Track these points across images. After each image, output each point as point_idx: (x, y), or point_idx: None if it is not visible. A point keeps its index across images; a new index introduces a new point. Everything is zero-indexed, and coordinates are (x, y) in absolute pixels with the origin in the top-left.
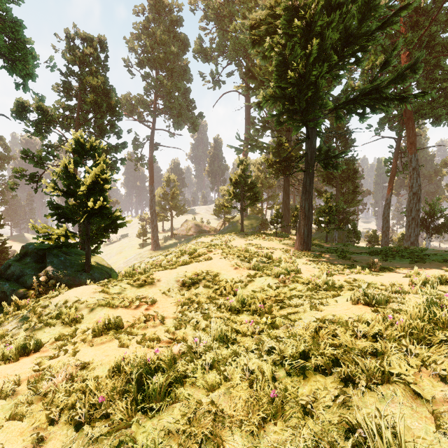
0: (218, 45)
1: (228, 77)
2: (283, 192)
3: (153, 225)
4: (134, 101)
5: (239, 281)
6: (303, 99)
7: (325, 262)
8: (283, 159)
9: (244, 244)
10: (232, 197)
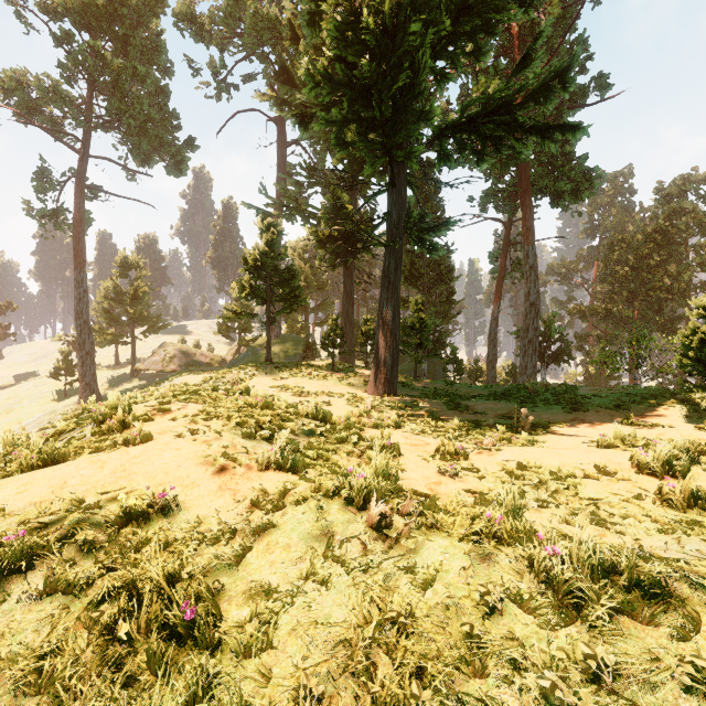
0: (224, 14)
1: (245, 82)
2: (344, 295)
3: (84, 351)
4: (36, 87)
5: (217, 531)
6: (388, 94)
7: (429, 417)
8: (343, 235)
9: (271, 387)
10: (247, 293)
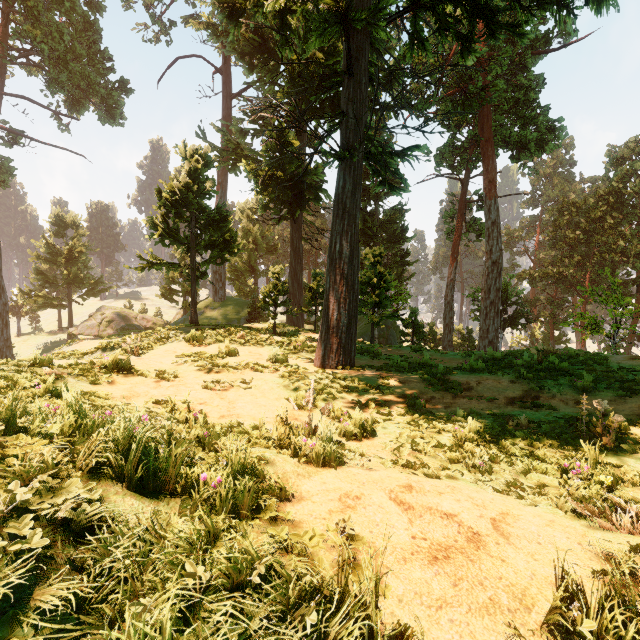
0: None
1: (186, 23)
2: (291, 251)
3: None
4: None
5: None
6: None
7: (411, 406)
8: (289, 179)
9: (177, 356)
10: (160, 234)
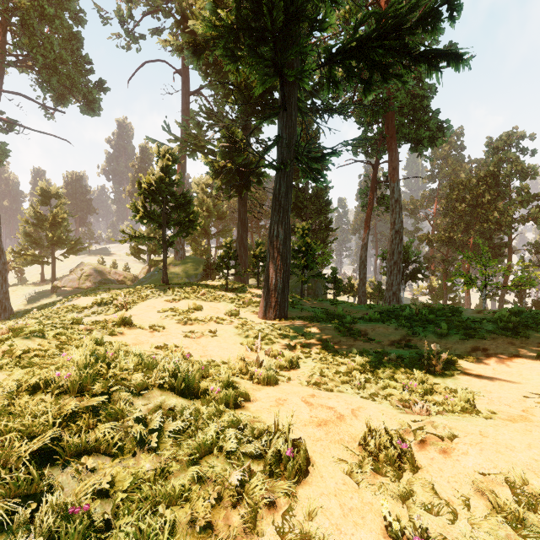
0: None
1: (153, 35)
2: (238, 222)
3: None
4: None
5: None
6: None
7: (324, 347)
8: (237, 167)
9: (159, 311)
10: (141, 216)
